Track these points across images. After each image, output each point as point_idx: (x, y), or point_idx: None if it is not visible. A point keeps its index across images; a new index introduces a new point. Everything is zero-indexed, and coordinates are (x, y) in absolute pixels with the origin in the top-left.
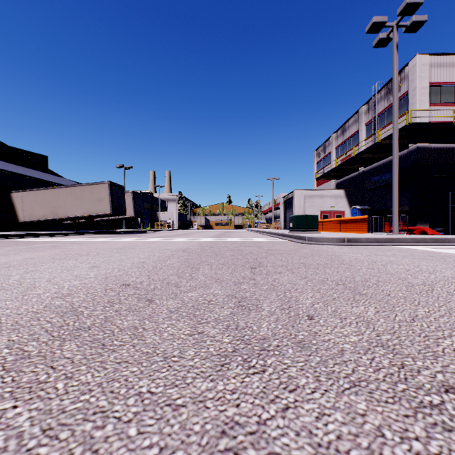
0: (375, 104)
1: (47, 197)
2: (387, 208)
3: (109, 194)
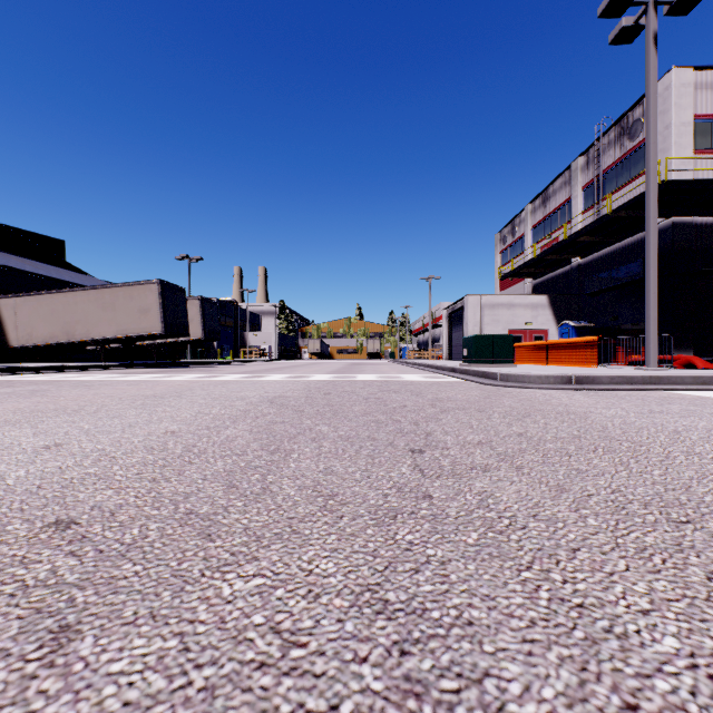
0: (599, 154)
1: (56, 307)
2: (619, 325)
3: (160, 301)
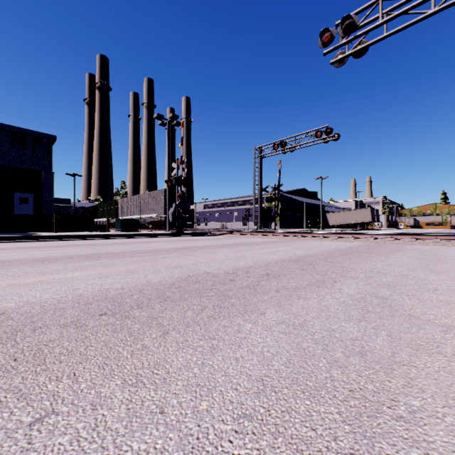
0: None
1: (341, 215)
2: None
3: (370, 213)
